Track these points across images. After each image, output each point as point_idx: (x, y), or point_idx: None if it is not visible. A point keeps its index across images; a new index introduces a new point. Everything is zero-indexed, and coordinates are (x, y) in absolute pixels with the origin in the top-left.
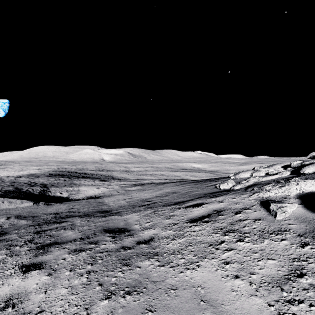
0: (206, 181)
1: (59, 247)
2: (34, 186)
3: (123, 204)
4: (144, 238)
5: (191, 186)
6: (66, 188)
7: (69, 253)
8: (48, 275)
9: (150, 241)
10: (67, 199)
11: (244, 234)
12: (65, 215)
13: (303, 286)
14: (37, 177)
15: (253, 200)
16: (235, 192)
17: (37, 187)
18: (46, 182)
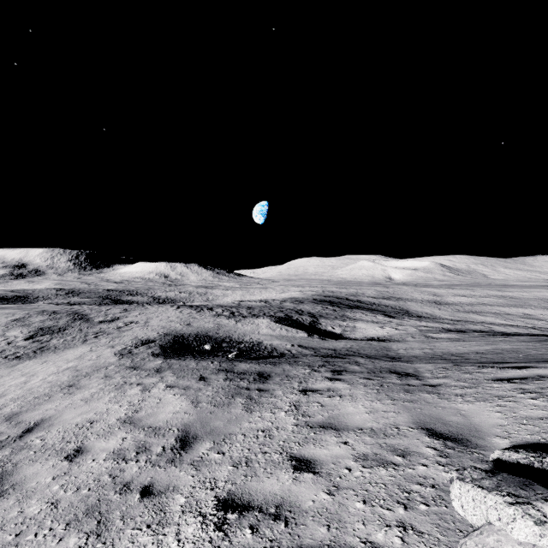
0: None
1: (350, 374)
2: (303, 315)
3: (418, 355)
4: (431, 383)
5: None
6: (338, 321)
7: (360, 378)
8: (348, 385)
9: (437, 386)
10: (340, 336)
11: (545, 396)
12: (344, 353)
13: (546, 422)
14: (301, 303)
15: None
16: None
17: (306, 316)
18: (312, 311)
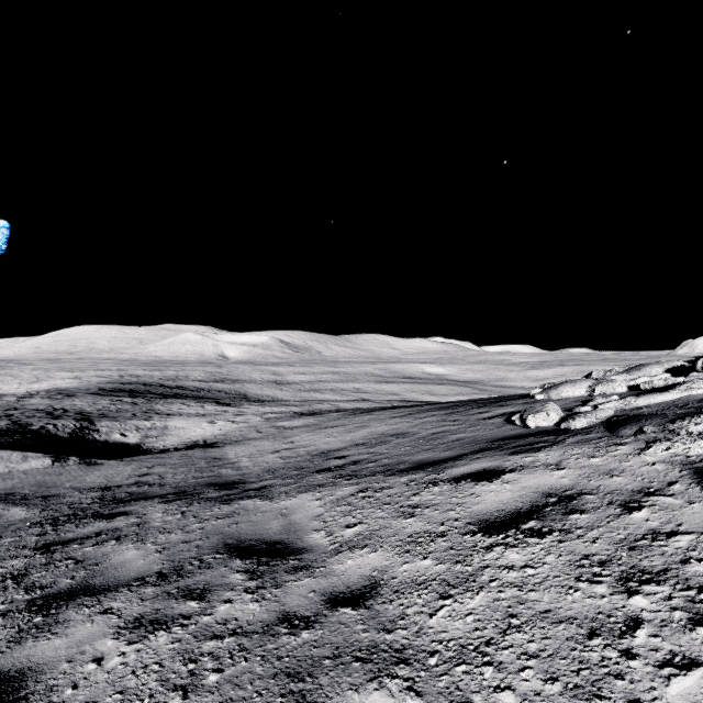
0: (474, 407)
1: (92, 608)
2: (60, 419)
3: (275, 465)
4: (348, 583)
5: (439, 418)
6: (135, 422)
7: (119, 633)
8: None
9: (370, 596)
10: (137, 448)
11: None
12: (126, 494)
13: None
14: (69, 396)
15: (660, 465)
16: (582, 437)
17: (67, 420)
18: (89, 409)
